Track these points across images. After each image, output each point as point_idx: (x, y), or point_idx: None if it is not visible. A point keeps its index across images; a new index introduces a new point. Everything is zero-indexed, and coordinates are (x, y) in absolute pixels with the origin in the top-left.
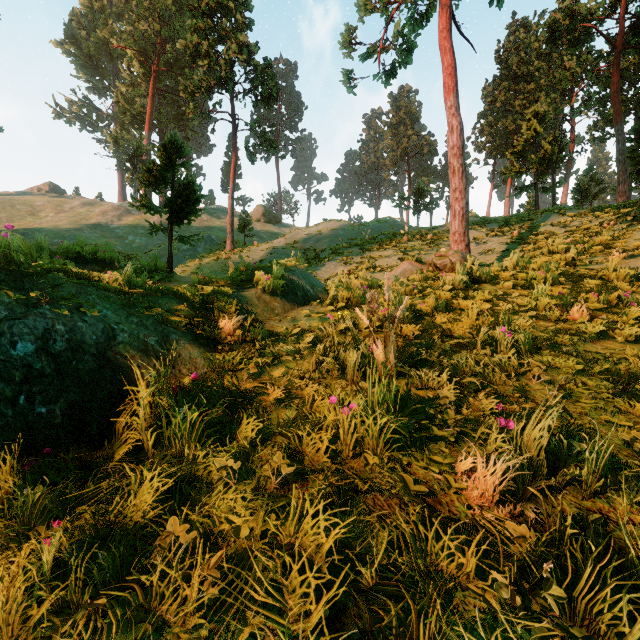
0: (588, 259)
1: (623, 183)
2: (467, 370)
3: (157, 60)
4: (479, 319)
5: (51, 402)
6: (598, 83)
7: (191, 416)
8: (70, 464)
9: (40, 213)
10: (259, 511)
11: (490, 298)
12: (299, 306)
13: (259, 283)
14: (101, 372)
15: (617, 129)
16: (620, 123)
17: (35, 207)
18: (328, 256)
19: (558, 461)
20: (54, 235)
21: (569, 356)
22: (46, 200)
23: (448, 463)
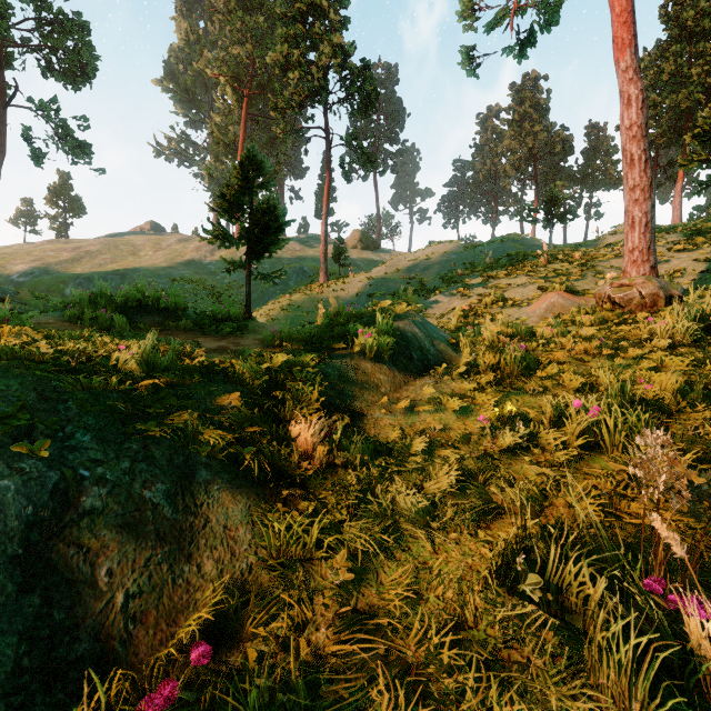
0: None
1: None
2: None
3: (249, 84)
4: None
5: None
6: None
7: None
8: None
9: (140, 252)
10: None
11: None
12: (416, 377)
13: (356, 344)
14: (18, 607)
15: None
16: None
17: (136, 246)
18: (438, 286)
19: None
20: (151, 274)
21: None
22: (146, 239)
23: None
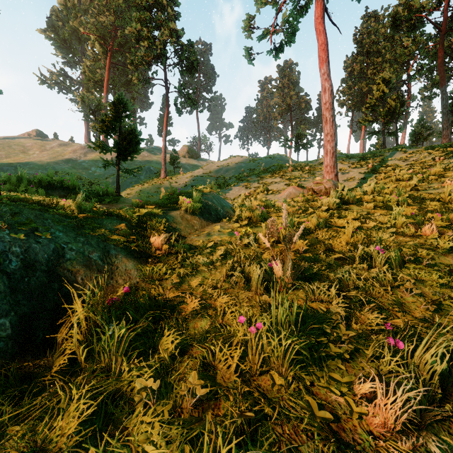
0: (427, 185)
1: (446, 129)
2: (351, 284)
3: (112, 42)
4: (353, 236)
5: (2, 316)
6: (428, 57)
7: (118, 333)
8: (10, 378)
9: (29, 151)
10: (173, 445)
11: (358, 217)
12: (213, 223)
13: (182, 206)
14: (50, 286)
15: (442, 90)
16: (444, 86)
17: (25, 147)
18: (234, 182)
19: (446, 382)
20: (38, 167)
21: (429, 268)
22: (33, 142)
23: (346, 383)
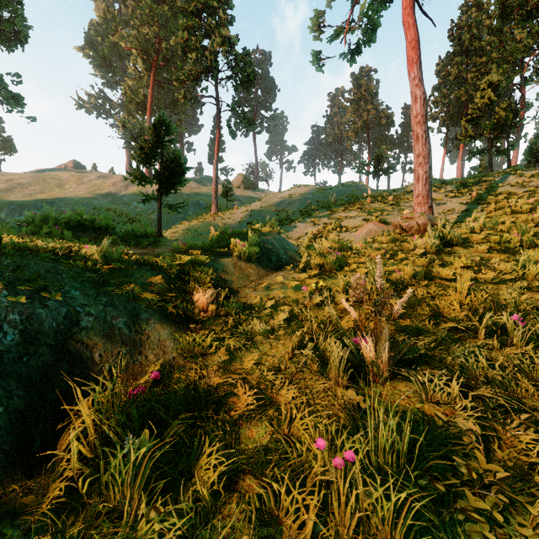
0: None
1: None
2: (480, 375)
3: (156, 57)
4: (468, 293)
5: None
6: None
7: (135, 455)
8: None
9: (65, 185)
10: None
11: (469, 264)
12: (273, 271)
13: (235, 250)
14: (56, 367)
15: None
16: None
17: (61, 180)
18: (298, 217)
19: None
20: (75, 203)
21: None
22: (70, 175)
23: None
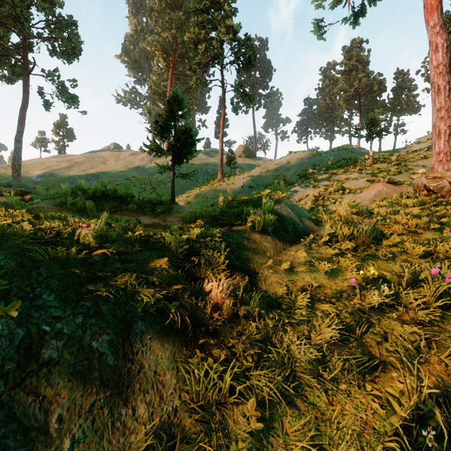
0: None
1: None
2: None
3: (174, 55)
4: None
5: None
6: None
7: None
8: None
9: (107, 162)
10: None
11: None
12: (291, 244)
13: (248, 221)
14: None
15: None
16: None
17: (105, 158)
18: (296, 180)
19: None
20: (113, 175)
21: None
22: (111, 154)
23: None
